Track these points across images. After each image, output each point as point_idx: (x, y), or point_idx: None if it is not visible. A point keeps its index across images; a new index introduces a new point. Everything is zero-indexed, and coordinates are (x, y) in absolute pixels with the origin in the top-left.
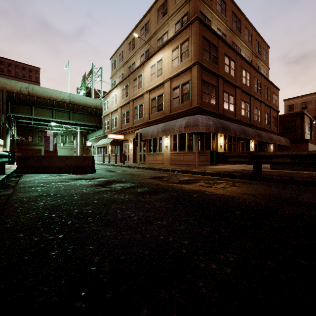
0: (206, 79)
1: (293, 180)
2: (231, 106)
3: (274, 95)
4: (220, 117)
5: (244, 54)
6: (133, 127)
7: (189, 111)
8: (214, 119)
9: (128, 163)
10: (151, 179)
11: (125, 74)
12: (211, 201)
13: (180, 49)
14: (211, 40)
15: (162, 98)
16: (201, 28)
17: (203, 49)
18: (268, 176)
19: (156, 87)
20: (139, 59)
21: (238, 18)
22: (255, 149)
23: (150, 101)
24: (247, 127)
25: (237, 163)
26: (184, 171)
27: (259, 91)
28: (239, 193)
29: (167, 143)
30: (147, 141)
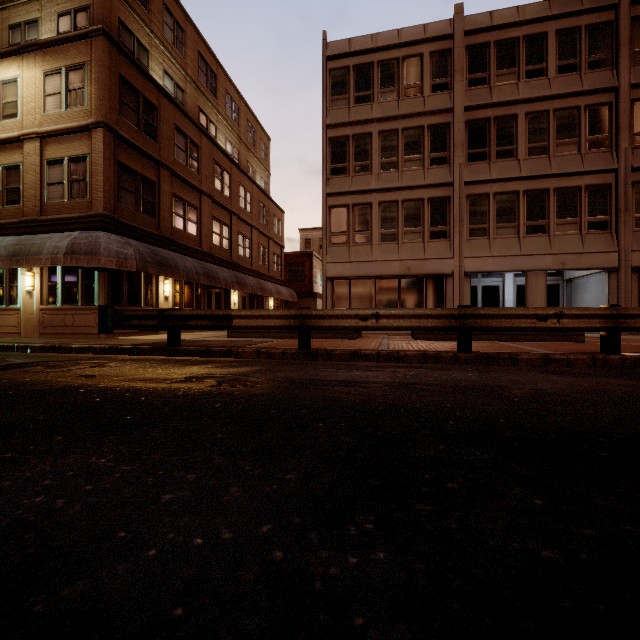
0: (129, 163)
1: (210, 351)
2: (191, 225)
3: (276, 219)
4: (165, 243)
5: (224, 137)
6: None
7: (85, 220)
8: (141, 245)
9: None
10: None
11: None
12: None
13: (65, 78)
14: (141, 89)
15: (19, 176)
16: (115, 57)
17: (121, 101)
18: (184, 348)
19: (0, 142)
20: None
21: (211, 69)
22: (243, 306)
23: None
24: (219, 267)
25: (143, 328)
26: (48, 348)
27: (249, 208)
28: (74, 375)
29: (30, 285)
30: None
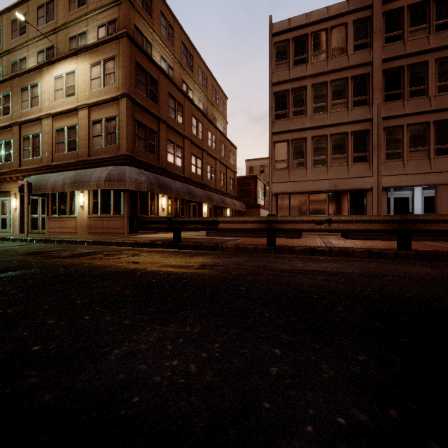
0: (141, 120)
1: (203, 246)
2: (178, 159)
3: (231, 153)
4: (162, 172)
5: (198, 98)
6: (19, 170)
7: (115, 159)
8: (149, 174)
9: (9, 233)
10: (23, 255)
11: (5, 72)
12: (73, 272)
13: (103, 67)
14: (148, 70)
15: (75, 133)
16: (133, 50)
17: (137, 78)
18: (184, 243)
19: (65, 112)
20: (35, 57)
21: (190, 53)
22: (210, 214)
23: (55, 132)
24: (196, 187)
25: (157, 230)
26: (97, 242)
27: (214, 147)
28: (125, 262)
29: (82, 201)
30: (48, 197)
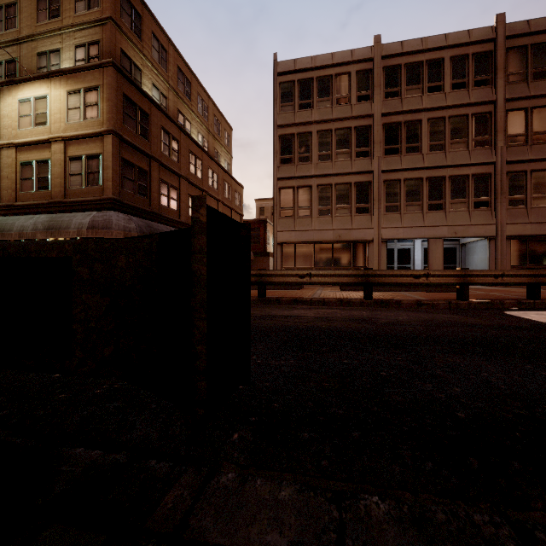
0: (129, 159)
1: None
2: (173, 202)
3: (237, 193)
4: (154, 217)
5: (197, 130)
6: None
7: (99, 202)
8: (140, 220)
9: None
10: None
11: None
12: None
13: (83, 96)
14: (138, 102)
15: (47, 169)
16: (120, 81)
17: (124, 113)
18: None
19: (34, 143)
20: None
21: (187, 78)
22: None
23: (19, 166)
24: None
25: None
26: None
27: (216, 186)
28: None
29: None
30: None
